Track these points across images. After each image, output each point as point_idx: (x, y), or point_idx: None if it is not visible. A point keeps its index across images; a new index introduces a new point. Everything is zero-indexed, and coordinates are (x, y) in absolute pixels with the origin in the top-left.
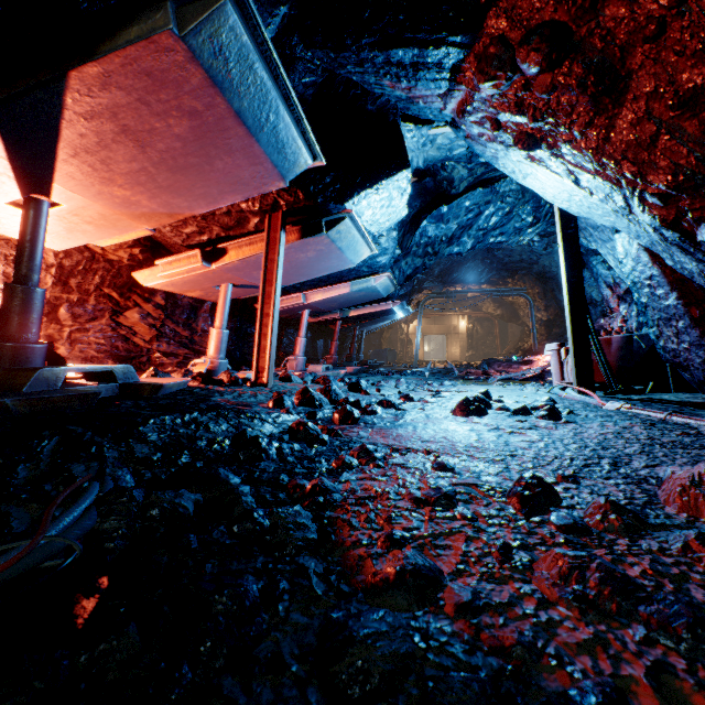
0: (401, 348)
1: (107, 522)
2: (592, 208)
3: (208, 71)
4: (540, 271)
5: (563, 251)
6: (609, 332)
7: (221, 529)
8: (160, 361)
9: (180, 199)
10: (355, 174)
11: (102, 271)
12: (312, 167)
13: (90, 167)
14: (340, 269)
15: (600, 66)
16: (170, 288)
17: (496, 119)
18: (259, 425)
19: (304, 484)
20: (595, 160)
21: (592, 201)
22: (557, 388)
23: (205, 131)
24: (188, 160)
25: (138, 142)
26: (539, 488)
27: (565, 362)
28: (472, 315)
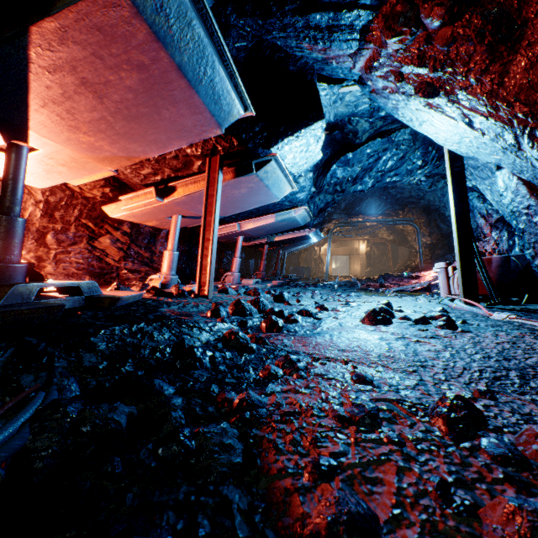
0: (314, 266)
1: (38, 440)
2: (480, 148)
3: (152, 26)
4: (425, 205)
5: (452, 186)
6: (483, 253)
7: (149, 447)
8: (126, 277)
9: (135, 145)
10: (279, 124)
11: (80, 206)
12: (244, 119)
13: (58, 117)
14: (267, 203)
15: (498, 16)
16: (132, 218)
17: (399, 72)
18: (197, 334)
19: (232, 398)
20: (489, 103)
21: (482, 141)
22: (447, 299)
23: (152, 83)
24: (140, 110)
25: (96, 94)
26: (465, 410)
27: (451, 278)
28: (370, 240)
